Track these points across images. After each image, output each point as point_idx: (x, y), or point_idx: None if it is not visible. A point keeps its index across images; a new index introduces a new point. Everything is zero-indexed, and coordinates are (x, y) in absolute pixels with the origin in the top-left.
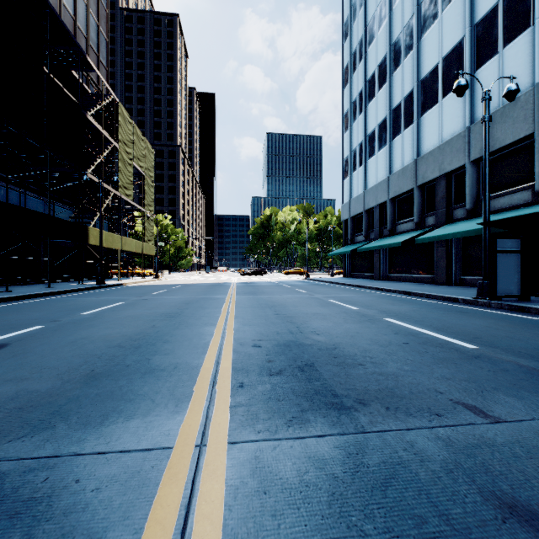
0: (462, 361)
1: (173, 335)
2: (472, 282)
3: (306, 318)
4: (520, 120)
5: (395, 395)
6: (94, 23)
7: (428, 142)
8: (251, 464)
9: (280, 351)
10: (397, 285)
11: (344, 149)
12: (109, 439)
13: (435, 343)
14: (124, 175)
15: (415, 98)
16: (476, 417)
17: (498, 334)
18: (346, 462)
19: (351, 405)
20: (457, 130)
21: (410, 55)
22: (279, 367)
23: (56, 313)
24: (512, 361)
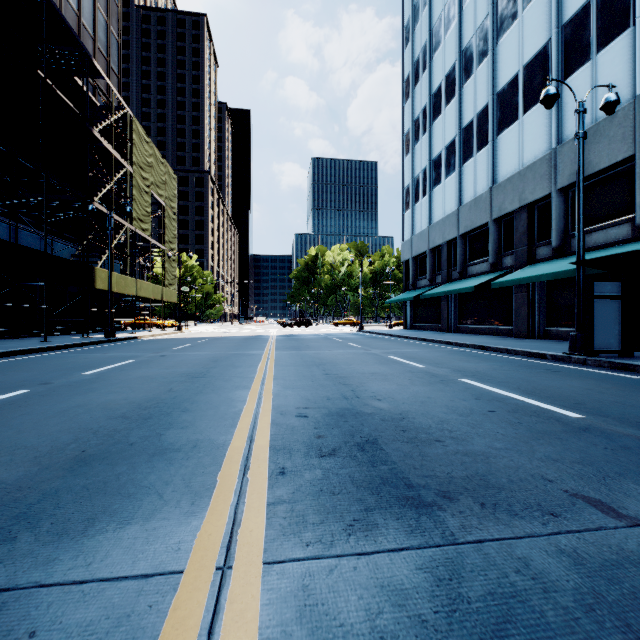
0: (568, 435)
1: (194, 402)
2: (558, 334)
3: (363, 379)
4: (617, 139)
5: (490, 485)
6: (103, 20)
7: (506, 167)
8: (297, 599)
9: (332, 423)
10: (469, 338)
11: (404, 176)
12: (92, 558)
13: (529, 410)
14: (139, 205)
15: (490, 114)
16: (605, 517)
17: (604, 399)
18: (436, 595)
19: (433, 500)
20: (541, 153)
21: (484, 62)
22: (331, 445)
23: (49, 374)
24: (632, 435)
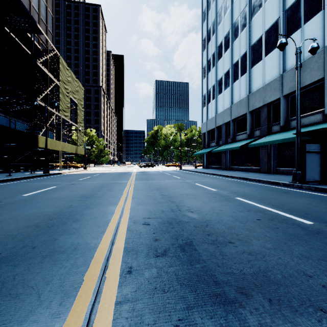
0: (309, 237)
1: (83, 214)
2: (283, 171)
3: (182, 198)
4: (315, 69)
5: (271, 280)
6: (44, 4)
7: (256, 84)
8: None
9: (164, 229)
10: (237, 173)
11: (203, 89)
12: None
13: (280, 219)
14: (63, 103)
15: (248, 56)
16: None
17: (320, 210)
18: None
19: (234, 297)
20: (274, 77)
21: (244, 30)
22: (163, 247)
23: (3, 195)
24: None
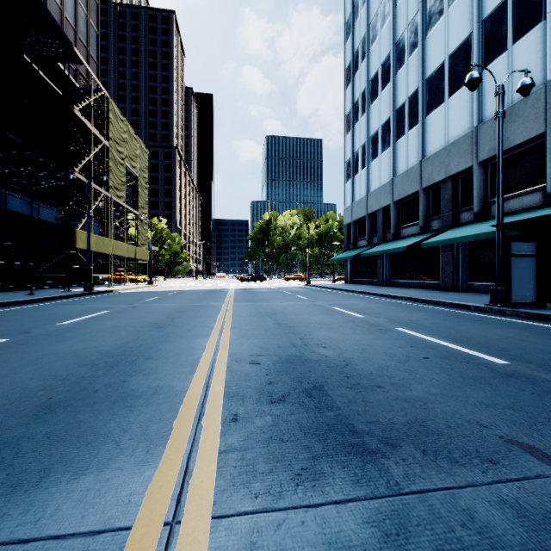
0: (497, 381)
1: (158, 350)
2: (479, 288)
3: (310, 328)
4: (530, 119)
5: (429, 431)
6: (84, 14)
7: (433, 143)
8: None
9: (282, 369)
10: (402, 291)
11: (346, 151)
12: (42, 513)
13: (459, 357)
14: (115, 175)
15: (420, 97)
16: (541, 464)
17: (525, 346)
18: None
19: (377, 447)
20: (464, 131)
21: (415, 53)
22: (281, 391)
23: (30, 323)
24: None
